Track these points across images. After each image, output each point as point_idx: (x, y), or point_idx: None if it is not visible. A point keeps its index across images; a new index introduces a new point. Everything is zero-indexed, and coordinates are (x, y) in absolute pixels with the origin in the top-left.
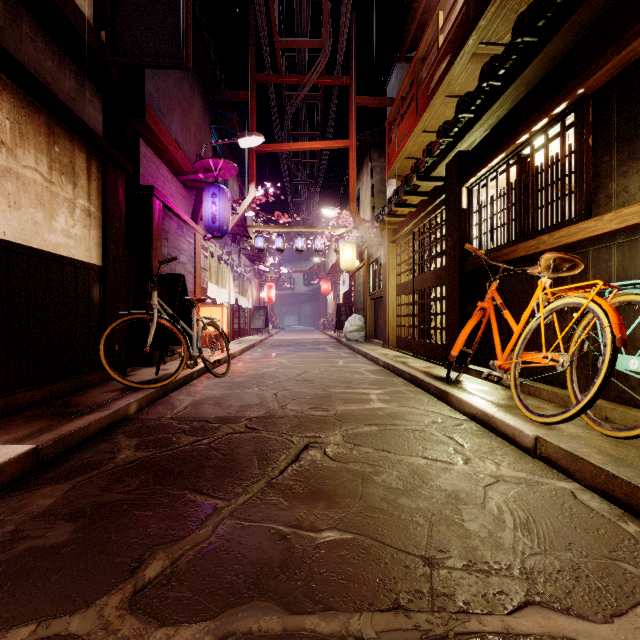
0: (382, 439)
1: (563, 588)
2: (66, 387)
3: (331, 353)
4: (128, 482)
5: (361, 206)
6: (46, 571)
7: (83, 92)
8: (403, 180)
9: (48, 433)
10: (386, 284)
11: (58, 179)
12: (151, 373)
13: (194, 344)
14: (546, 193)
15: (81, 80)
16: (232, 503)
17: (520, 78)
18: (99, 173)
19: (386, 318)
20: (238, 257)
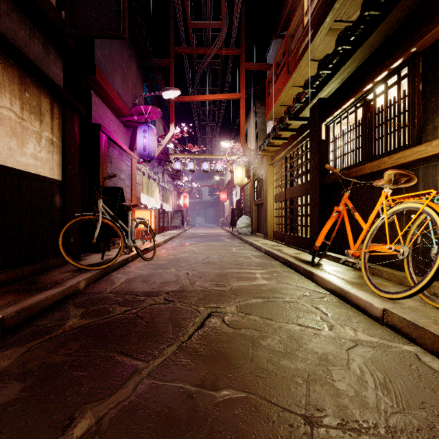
0: (266, 309)
1: None
2: (34, 269)
3: (227, 243)
4: (71, 345)
5: (248, 140)
6: None
7: (48, 55)
8: (278, 120)
9: (13, 306)
10: (266, 194)
11: (28, 117)
12: (98, 258)
13: (129, 237)
14: (386, 127)
15: (47, 46)
16: (150, 364)
17: (366, 42)
18: (60, 113)
19: (266, 218)
20: (162, 175)
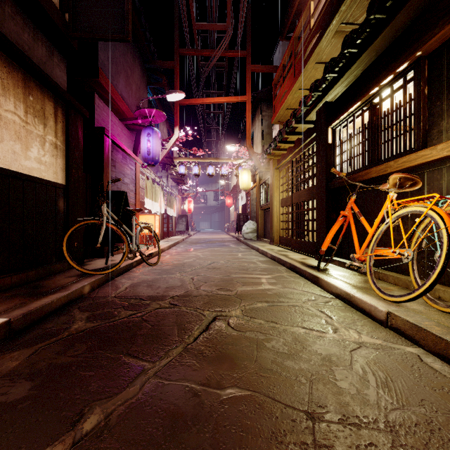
0: (271, 313)
1: (421, 440)
2: (38, 273)
3: (233, 248)
4: (78, 347)
5: (254, 144)
6: (4, 424)
7: (52, 58)
8: (285, 124)
9: (19, 309)
10: (272, 199)
11: (32, 120)
12: (102, 263)
13: (133, 242)
14: (391, 130)
15: (50, 49)
16: (156, 365)
17: (372, 46)
18: (63, 117)
19: (272, 223)
20: (167, 180)
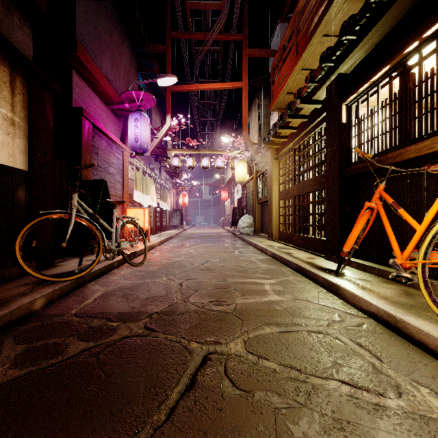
0: (287, 347)
1: None
2: None
3: (229, 244)
4: None
5: (250, 135)
6: None
7: (11, 17)
8: (287, 106)
9: None
10: (271, 191)
11: None
12: (76, 264)
13: (113, 239)
14: None
15: (8, 6)
16: None
17: None
18: (25, 88)
19: (271, 217)
20: (159, 172)
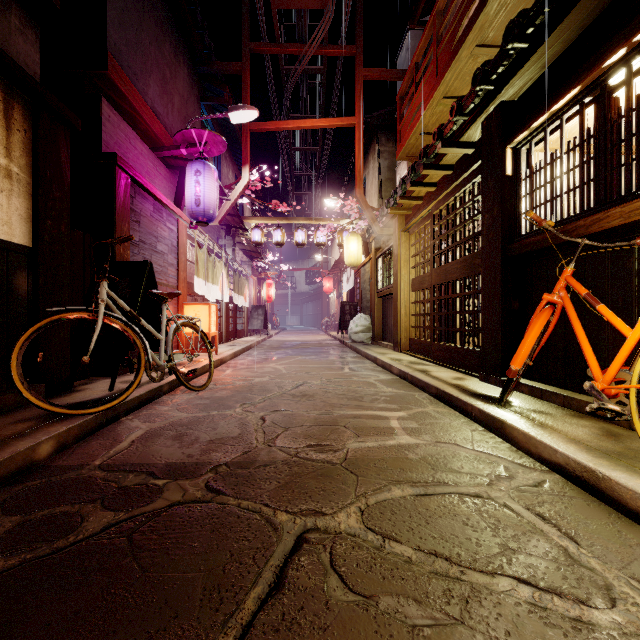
0: (428, 520)
1: None
2: None
3: (335, 357)
4: None
5: (367, 196)
6: None
7: (6, 15)
8: (422, 152)
9: None
10: (398, 279)
11: None
12: (106, 387)
13: (161, 350)
14: None
15: None
16: None
17: None
18: (27, 123)
19: (398, 317)
20: (233, 251)
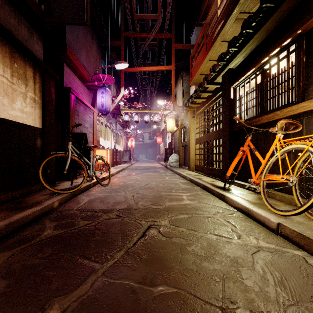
0: (190, 222)
1: None
2: (21, 192)
3: (162, 173)
4: (45, 251)
5: (177, 99)
6: None
7: (32, 37)
8: (199, 85)
9: (3, 220)
10: (190, 138)
11: (16, 81)
12: (68, 184)
13: (91, 169)
14: (278, 88)
15: (31, 30)
16: (104, 266)
17: (264, 27)
18: (40, 79)
19: (190, 155)
20: (115, 125)
